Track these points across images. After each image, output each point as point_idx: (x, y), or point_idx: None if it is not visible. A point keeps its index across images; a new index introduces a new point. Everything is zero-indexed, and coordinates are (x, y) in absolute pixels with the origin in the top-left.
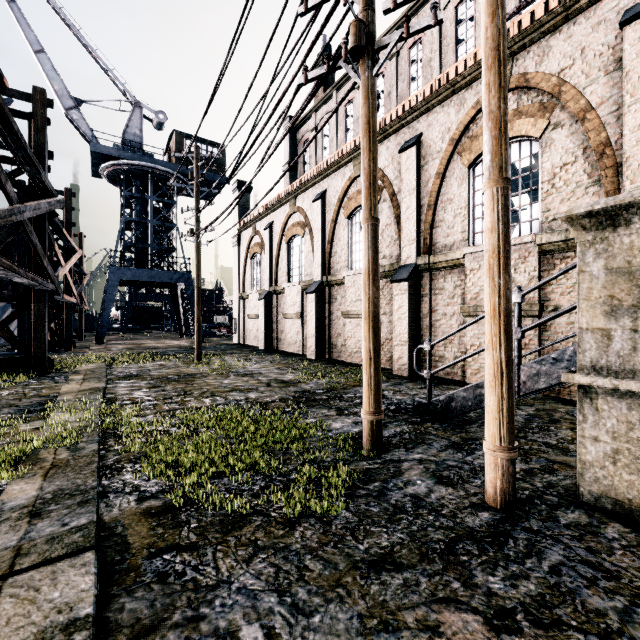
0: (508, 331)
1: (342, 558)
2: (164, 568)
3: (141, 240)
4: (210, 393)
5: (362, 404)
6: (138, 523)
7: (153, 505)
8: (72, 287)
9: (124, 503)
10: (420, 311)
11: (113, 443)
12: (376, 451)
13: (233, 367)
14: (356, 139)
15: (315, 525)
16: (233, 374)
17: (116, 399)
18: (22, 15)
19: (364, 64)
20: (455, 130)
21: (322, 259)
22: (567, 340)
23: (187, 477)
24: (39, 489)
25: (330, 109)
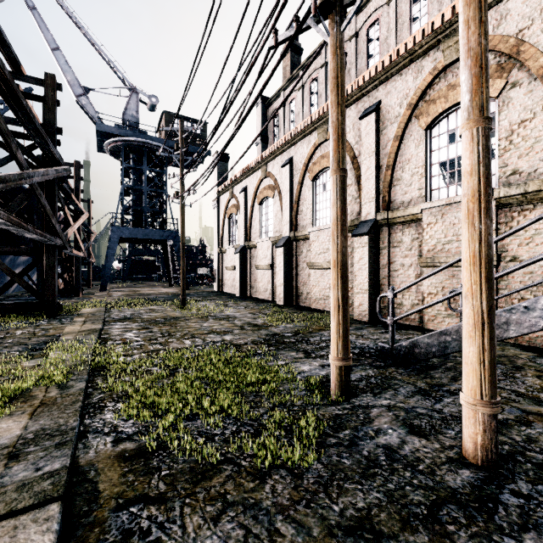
0: (490, 279)
1: (316, 521)
2: (129, 524)
3: (137, 204)
4: (191, 335)
5: (327, 347)
6: (111, 468)
7: (128, 448)
8: (80, 243)
9: (101, 444)
10: (379, 262)
11: (100, 381)
12: (344, 396)
13: (212, 311)
14: (320, 109)
15: (286, 478)
16: (212, 318)
17: (109, 339)
18: (42, 20)
19: (332, 20)
20: (413, 95)
21: (290, 217)
22: (525, 289)
23: (162, 419)
24: (23, 428)
25: (296, 87)
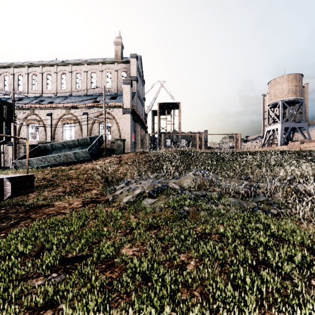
0: (15, 154)
1: None
2: None
3: None
4: None
5: None
6: None
7: None
8: None
9: None
10: (16, 152)
11: None
12: (0, 168)
13: None
14: None
15: None
16: None
17: None
18: None
19: None
20: (24, 117)
21: None
22: None
23: None
24: None
25: None
